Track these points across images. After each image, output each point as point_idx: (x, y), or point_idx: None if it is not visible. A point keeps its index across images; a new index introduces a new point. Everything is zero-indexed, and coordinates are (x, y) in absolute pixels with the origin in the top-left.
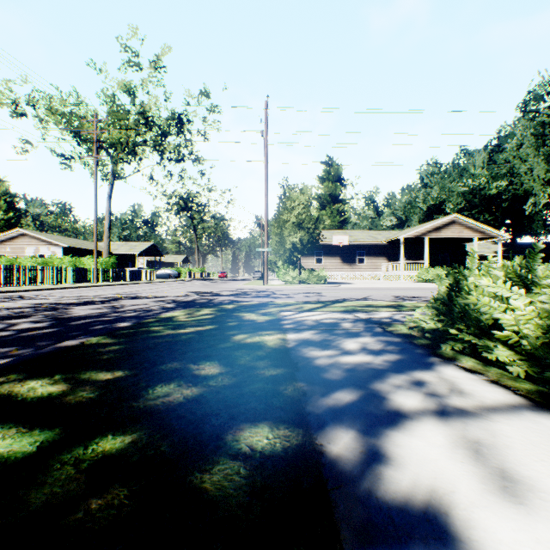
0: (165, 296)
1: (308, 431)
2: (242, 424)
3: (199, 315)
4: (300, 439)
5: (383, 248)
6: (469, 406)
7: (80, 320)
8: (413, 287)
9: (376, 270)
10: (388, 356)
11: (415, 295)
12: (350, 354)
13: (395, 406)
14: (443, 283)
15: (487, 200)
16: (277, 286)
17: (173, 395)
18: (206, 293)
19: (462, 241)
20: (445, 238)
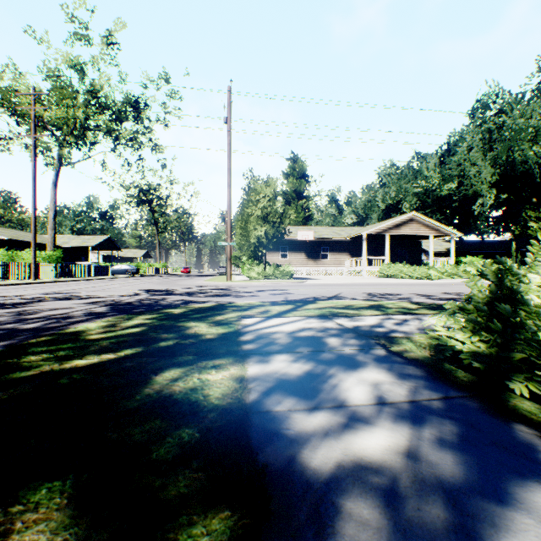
0: (105, 296)
1: None
2: None
3: (126, 328)
4: None
5: (346, 244)
6: None
7: None
8: (379, 283)
9: (340, 265)
10: (435, 424)
11: (386, 291)
12: (364, 422)
13: None
14: (477, 282)
15: (439, 201)
16: (241, 282)
17: None
18: (159, 291)
19: (419, 238)
20: (404, 235)
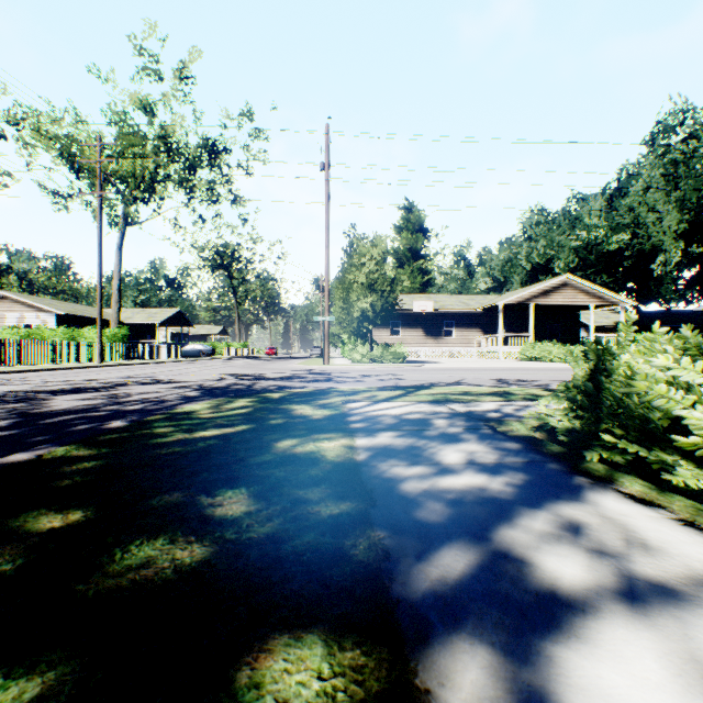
0: (189, 381)
1: (400, 653)
2: (273, 635)
3: (231, 409)
4: (384, 678)
5: (477, 318)
6: (672, 579)
7: (57, 416)
8: (517, 367)
9: (469, 345)
10: (509, 475)
11: (522, 377)
12: (452, 472)
13: (546, 580)
14: (579, 363)
15: (606, 258)
16: (341, 366)
17: (155, 564)
18: (247, 376)
19: (576, 308)
20: (555, 305)
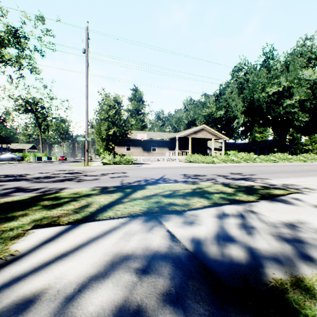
0: None
1: None
2: None
3: None
4: None
5: (167, 143)
6: None
7: None
8: (187, 166)
9: (163, 155)
10: None
11: (195, 173)
12: None
13: None
14: None
15: (215, 120)
16: (94, 167)
17: None
18: (10, 177)
19: (206, 140)
20: (199, 138)
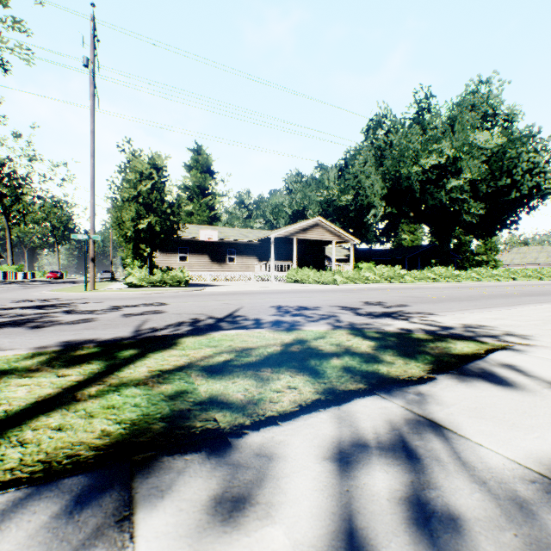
0: None
1: None
2: None
3: None
4: None
5: (255, 247)
6: None
7: None
8: (289, 289)
9: (248, 270)
10: None
11: (300, 303)
12: None
13: None
14: None
15: (338, 211)
16: (105, 292)
17: None
18: None
19: (324, 243)
20: (311, 240)
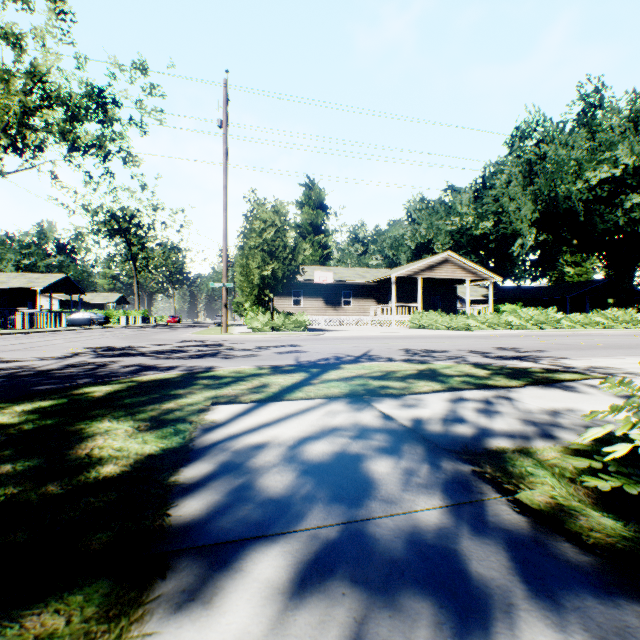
0: (17, 360)
1: None
2: None
3: None
4: None
5: (372, 289)
6: None
7: None
8: (413, 335)
9: (365, 314)
10: None
11: (427, 347)
12: None
13: None
14: None
15: (474, 241)
16: (239, 336)
17: None
18: (114, 350)
19: (454, 282)
20: (438, 278)
